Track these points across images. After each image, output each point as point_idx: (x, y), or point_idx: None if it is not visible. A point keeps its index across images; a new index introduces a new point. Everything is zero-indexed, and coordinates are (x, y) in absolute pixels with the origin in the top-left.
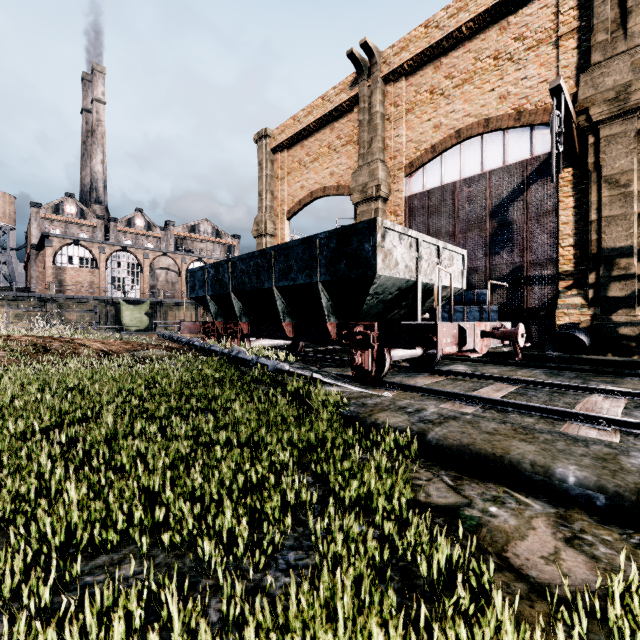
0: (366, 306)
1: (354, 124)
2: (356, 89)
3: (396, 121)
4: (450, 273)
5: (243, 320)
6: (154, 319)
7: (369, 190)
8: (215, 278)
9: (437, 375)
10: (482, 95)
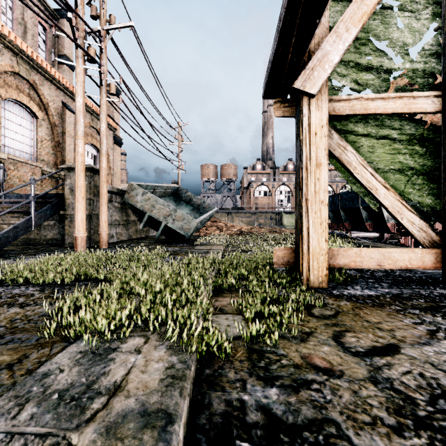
0: None
1: None
2: None
3: None
4: None
5: (346, 222)
6: None
7: None
8: (332, 202)
9: None
10: None
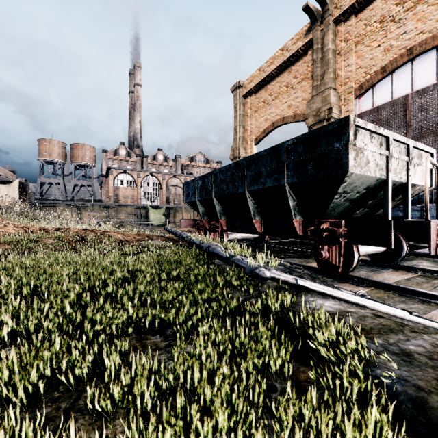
0: (332, 204)
1: (308, 64)
2: (310, 35)
3: (346, 53)
4: (437, 166)
5: (222, 218)
6: (168, 218)
7: (322, 113)
8: (202, 187)
9: (404, 271)
10: (437, 10)
